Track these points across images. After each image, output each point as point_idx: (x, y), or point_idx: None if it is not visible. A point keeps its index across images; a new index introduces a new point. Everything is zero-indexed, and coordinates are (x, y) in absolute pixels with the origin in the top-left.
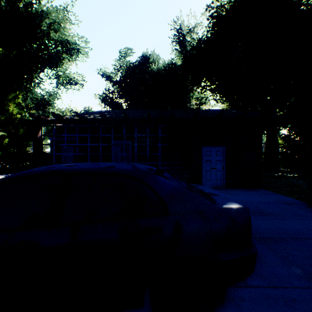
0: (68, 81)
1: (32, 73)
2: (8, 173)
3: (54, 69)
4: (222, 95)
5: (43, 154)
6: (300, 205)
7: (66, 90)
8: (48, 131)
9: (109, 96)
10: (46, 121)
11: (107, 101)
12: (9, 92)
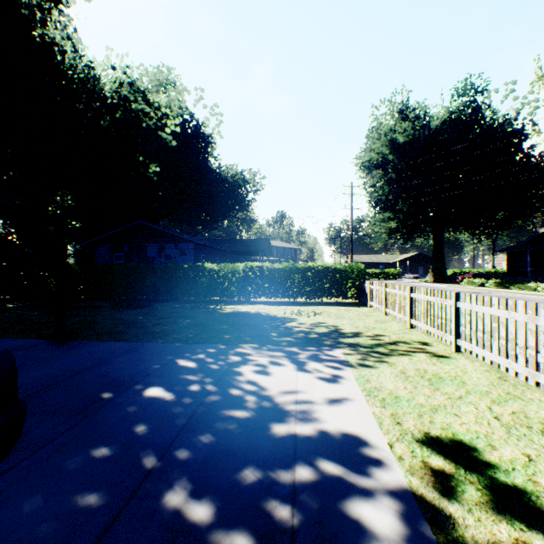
0: None
1: None
2: None
3: None
4: None
5: None
6: (45, 346)
7: None
8: None
9: None
10: None
11: None
12: None
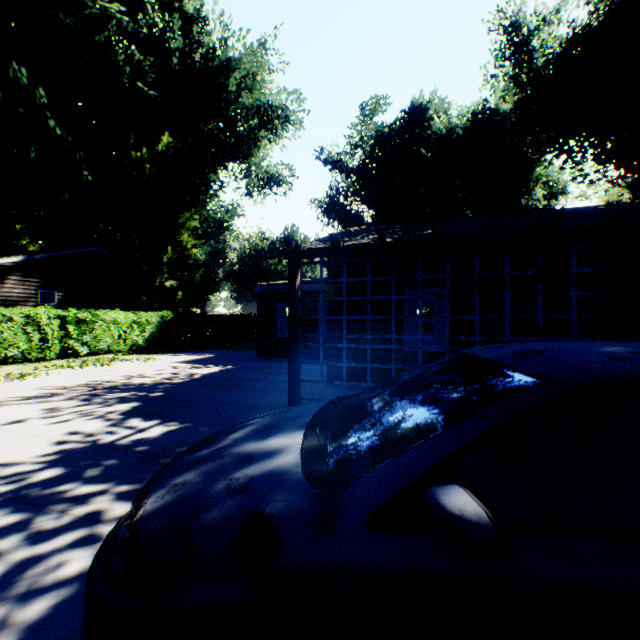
0: (265, 181)
1: (209, 175)
2: (187, 350)
3: (244, 162)
4: (633, 166)
5: (230, 318)
6: None
7: (262, 199)
8: (226, 276)
9: (338, 201)
10: (310, 252)
11: (333, 210)
12: (181, 212)
